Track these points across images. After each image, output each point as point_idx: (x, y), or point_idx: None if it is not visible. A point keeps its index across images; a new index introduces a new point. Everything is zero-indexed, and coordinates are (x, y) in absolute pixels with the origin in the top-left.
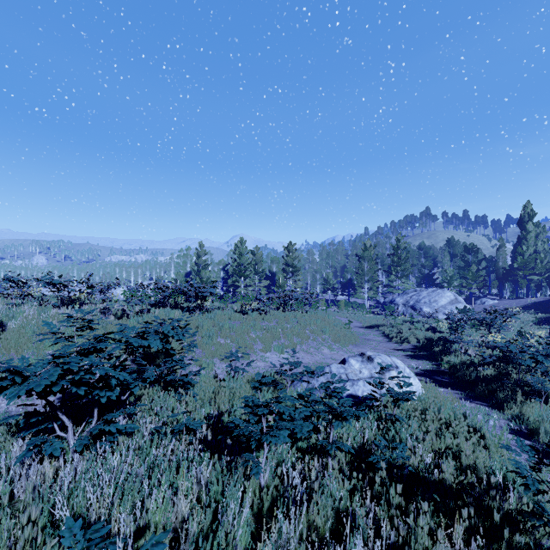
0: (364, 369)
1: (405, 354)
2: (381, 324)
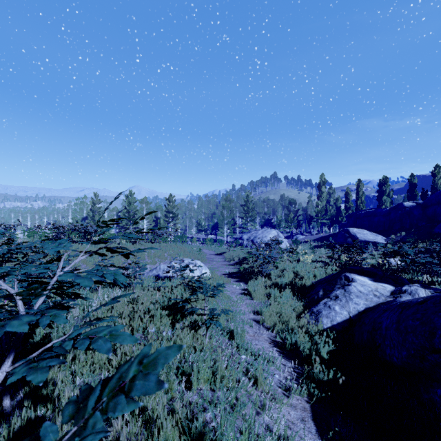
0: (178, 265)
1: (228, 266)
2: (226, 252)
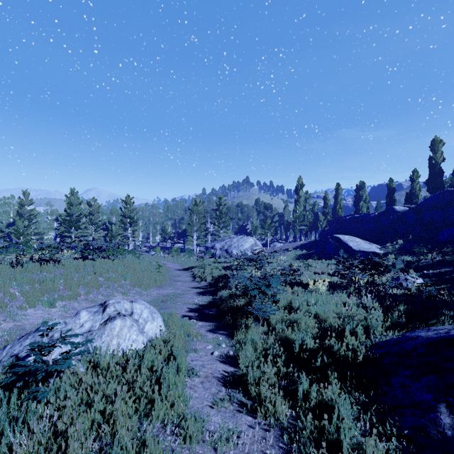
0: (90, 321)
1: (198, 291)
2: (196, 266)
